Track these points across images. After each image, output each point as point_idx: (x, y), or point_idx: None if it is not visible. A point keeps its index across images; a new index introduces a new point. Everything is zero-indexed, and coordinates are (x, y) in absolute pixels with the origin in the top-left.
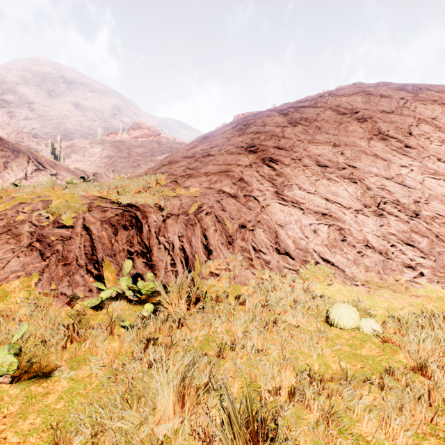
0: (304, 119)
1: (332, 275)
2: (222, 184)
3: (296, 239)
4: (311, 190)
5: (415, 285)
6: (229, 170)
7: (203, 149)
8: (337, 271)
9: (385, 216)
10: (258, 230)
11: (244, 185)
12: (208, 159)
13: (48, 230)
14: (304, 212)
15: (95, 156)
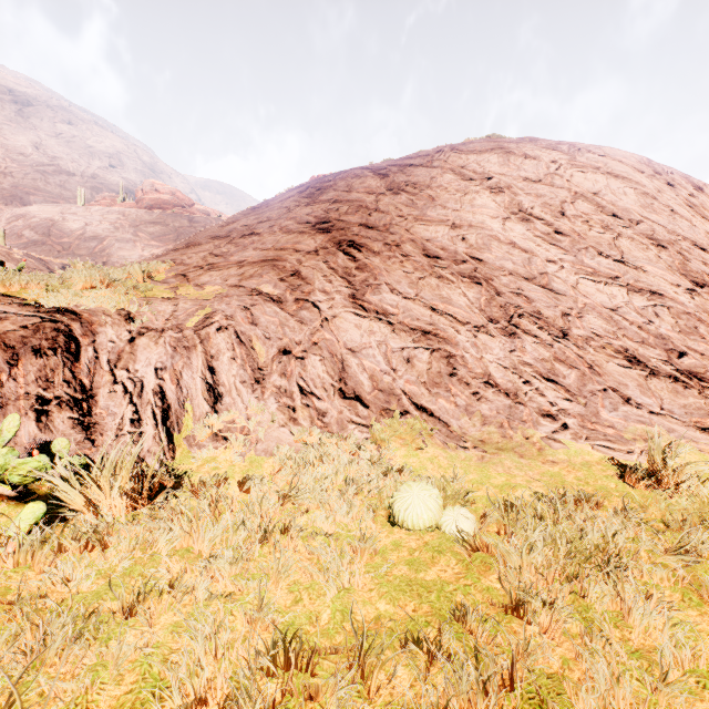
0: (411, 184)
1: (426, 433)
2: (260, 280)
3: (376, 373)
4: (410, 294)
5: (553, 444)
6: (278, 258)
7: (246, 224)
8: (437, 425)
9: (519, 336)
10: (312, 358)
11: (299, 283)
12: (248, 240)
13: None
14: (395, 329)
15: (71, 237)
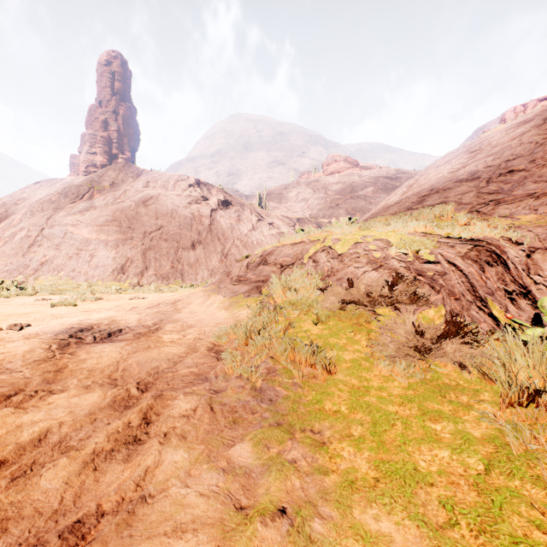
0: None
1: None
2: None
3: None
4: None
5: None
6: None
7: (488, 165)
8: None
9: None
10: None
11: None
12: (516, 177)
13: (418, 265)
14: None
15: (291, 202)
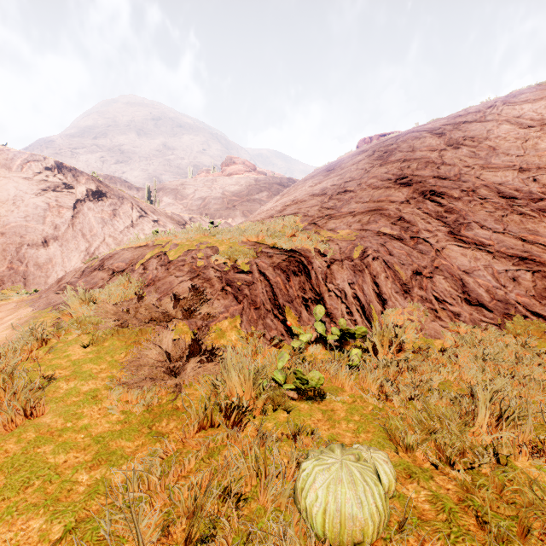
0: (468, 138)
1: None
2: (378, 225)
3: (490, 288)
4: (498, 229)
5: None
6: (381, 208)
7: (334, 184)
8: None
9: None
10: (437, 277)
11: (407, 226)
12: (347, 196)
13: (231, 275)
14: (494, 256)
15: (187, 199)
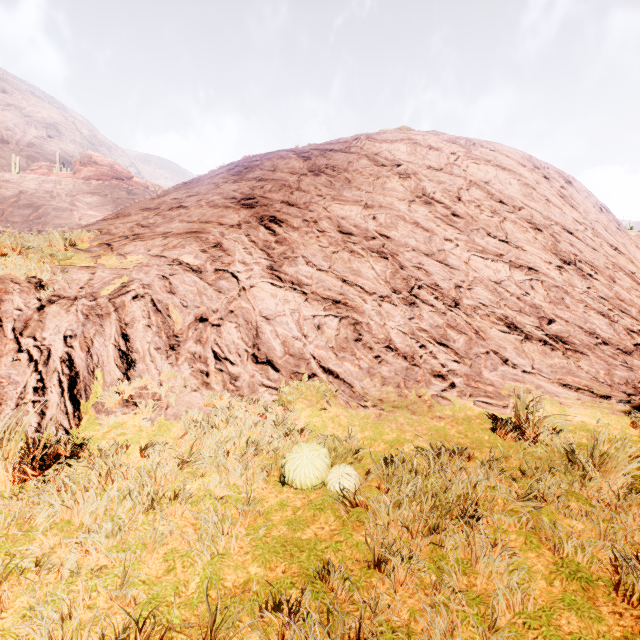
0: (331, 167)
1: (330, 394)
2: (182, 251)
3: (288, 339)
4: (324, 267)
5: (442, 401)
6: (202, 231)
7: (176, 198)
8: (342, 387)
9: (418, 305)
10: (228, 325)
11: (220, 255)
12: (176, 213)
13: None
14: (308, 298)
15: (4, 204)
